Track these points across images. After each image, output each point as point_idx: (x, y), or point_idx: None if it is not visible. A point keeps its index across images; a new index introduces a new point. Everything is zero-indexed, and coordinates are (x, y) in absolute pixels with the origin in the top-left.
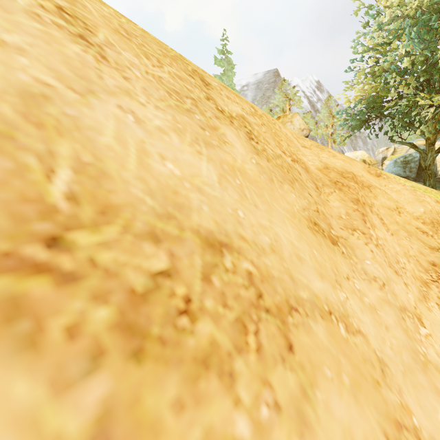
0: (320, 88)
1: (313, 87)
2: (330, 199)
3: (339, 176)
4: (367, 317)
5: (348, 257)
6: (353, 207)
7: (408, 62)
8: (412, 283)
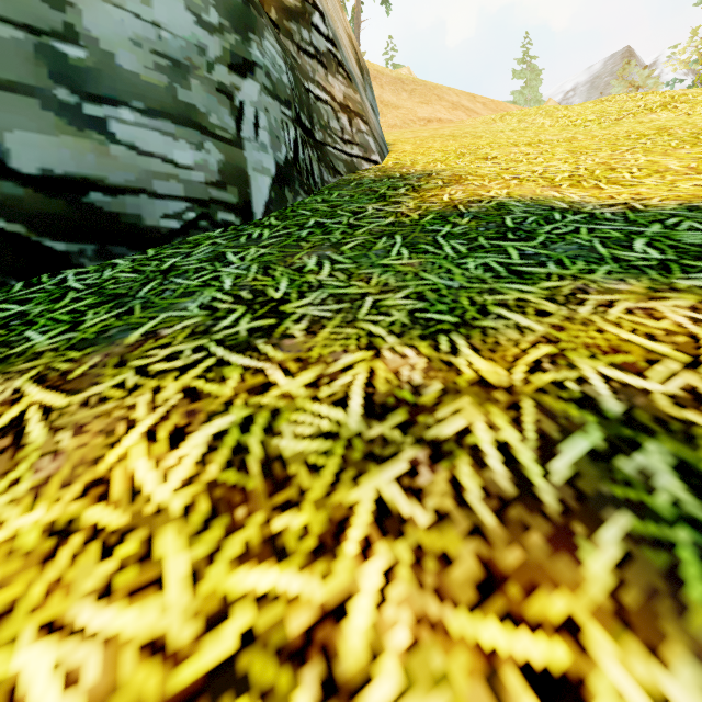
0: None
1: None
2: None
3: None
4: None
5: None
6: None
7: None
8: None
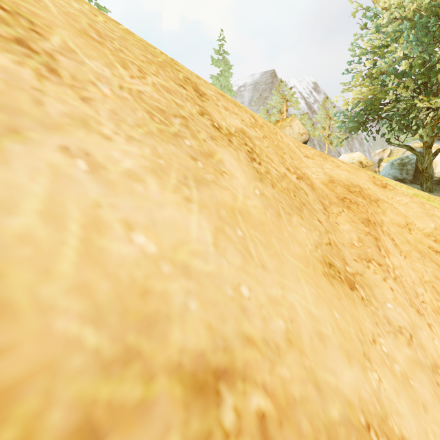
0: (317, 89)
1: (309, 88)
2: (339, 220)
3: (346, 191)
4: (404, 402)
5: (368, 302)
6: (365, 230)
7: (406, 64)
8: (434, 321)
